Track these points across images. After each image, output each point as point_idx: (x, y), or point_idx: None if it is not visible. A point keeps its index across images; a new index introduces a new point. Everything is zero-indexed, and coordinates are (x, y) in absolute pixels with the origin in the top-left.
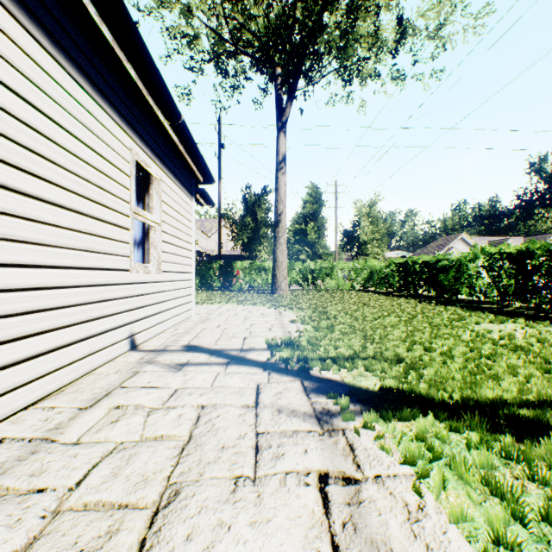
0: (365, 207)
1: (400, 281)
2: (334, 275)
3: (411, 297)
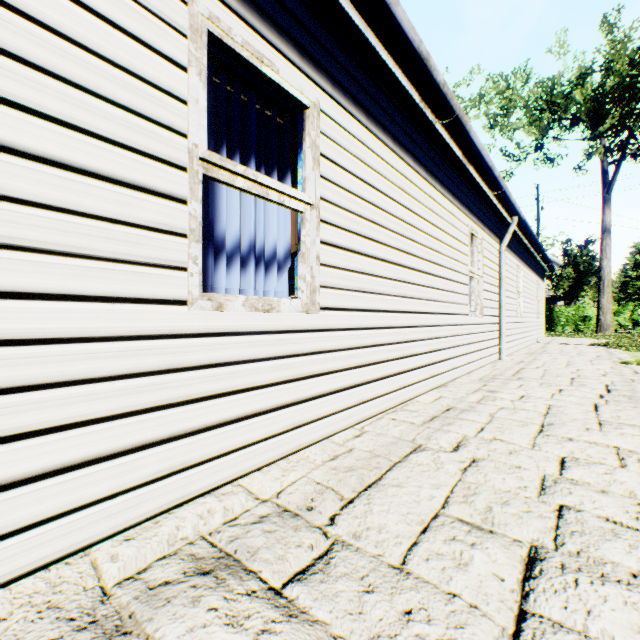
0: None
1: None
2: None
3: None
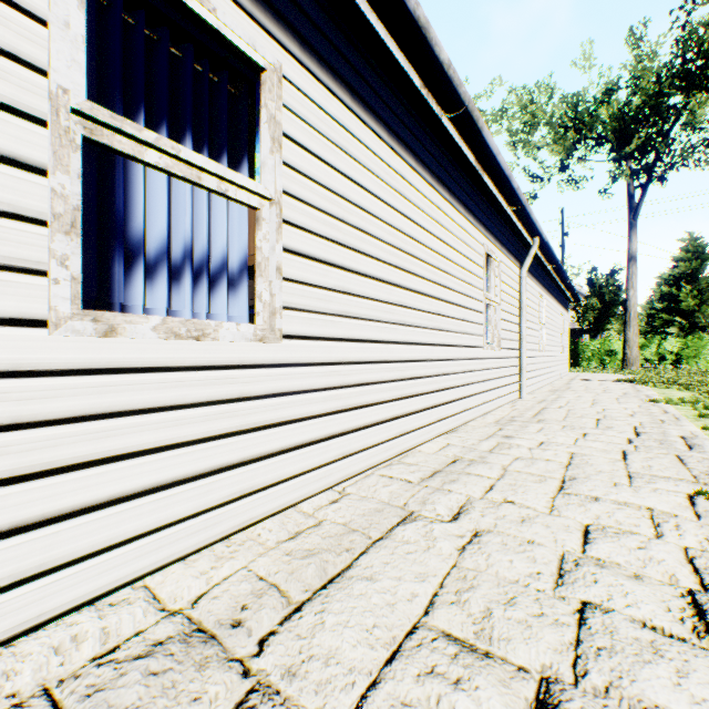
0: None
1: None
2: (701, 353)
3: None
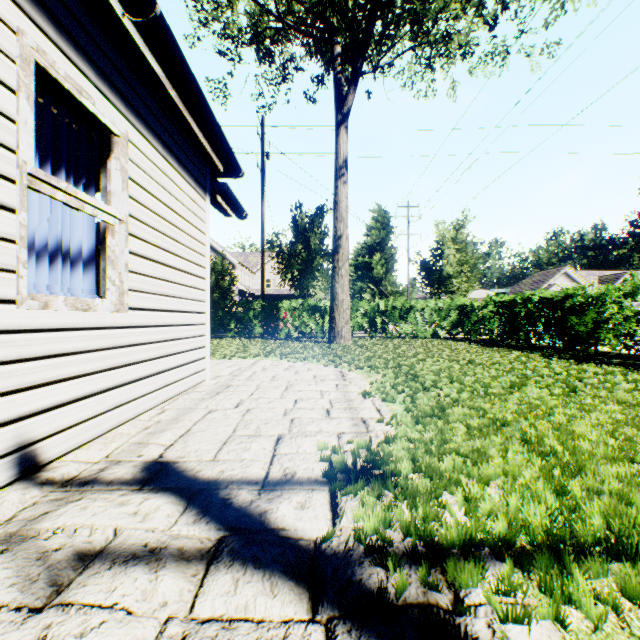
0: (449, 230)
1: (500, 326)
2: (410, 318)
3: (526, 349)
